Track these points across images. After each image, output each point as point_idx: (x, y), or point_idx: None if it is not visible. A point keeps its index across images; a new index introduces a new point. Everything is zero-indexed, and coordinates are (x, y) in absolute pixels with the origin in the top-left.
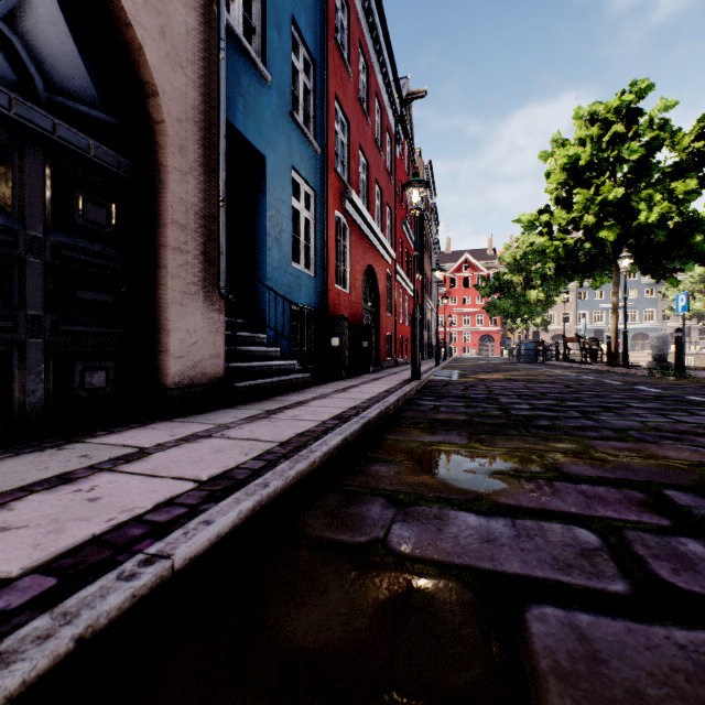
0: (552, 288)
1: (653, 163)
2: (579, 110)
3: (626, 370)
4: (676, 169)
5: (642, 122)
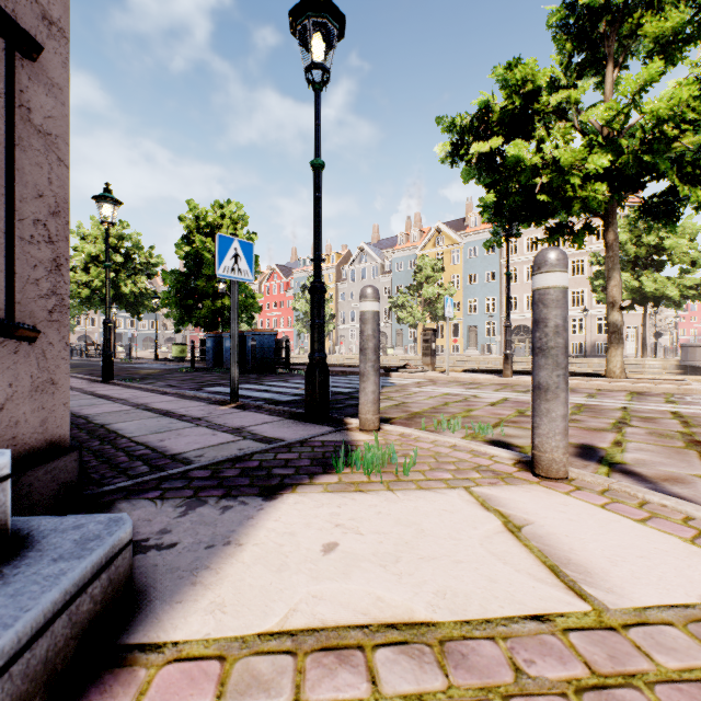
0: (78, 312)
1: (133, 258)
2: (94, 218)
3: (115, 360)
4: (142, 266)
5: (128, 236)
